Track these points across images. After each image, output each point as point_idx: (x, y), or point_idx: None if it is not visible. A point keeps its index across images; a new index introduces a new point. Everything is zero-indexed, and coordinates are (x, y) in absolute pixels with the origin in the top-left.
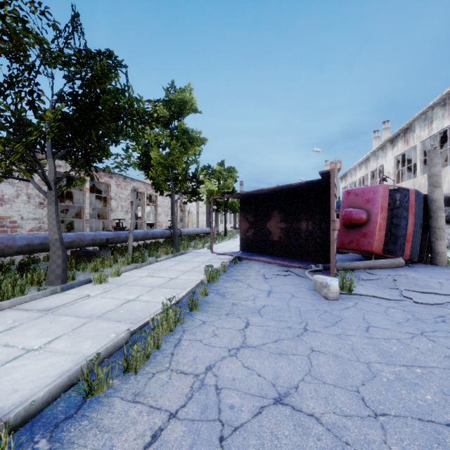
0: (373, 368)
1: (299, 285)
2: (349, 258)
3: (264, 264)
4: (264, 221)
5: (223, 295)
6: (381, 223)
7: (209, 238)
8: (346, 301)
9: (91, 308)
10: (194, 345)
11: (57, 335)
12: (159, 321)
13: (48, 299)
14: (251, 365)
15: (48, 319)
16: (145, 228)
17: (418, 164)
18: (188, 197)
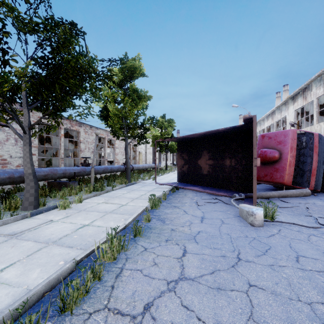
0: (318, 312)
1: (227, 212)
2: (263, 188)
3: (196, 193)
4: (195, 159)
5: (164, 221)
6: (291, 160)
7: (154, 172)
8: (270, 228)
9: (50, 232)
10: (134, 276)
11: (12, 261)
12: (104, 250)
13: (18, 223)
14: (190, 305)
15: (11, 244)
16: (106, 164)
17: (314, 115)
18: (137, 141)
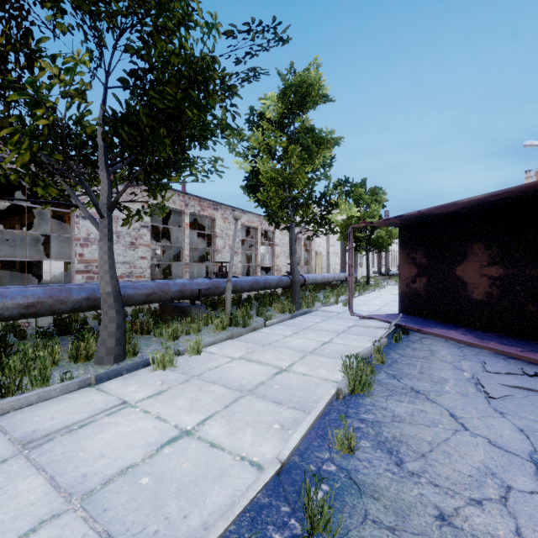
0: None
1: None
2: None
3: (459, 347)
4: (449, 264)
5: (397, 456)
6: None
7: (344, 288)
8: None
9: (100, 448)
10: None
11: None
12: None
13: (64, 401)
14: None
15: (1, 478)
16: (259, 274)
17: None
18: (313, 230)
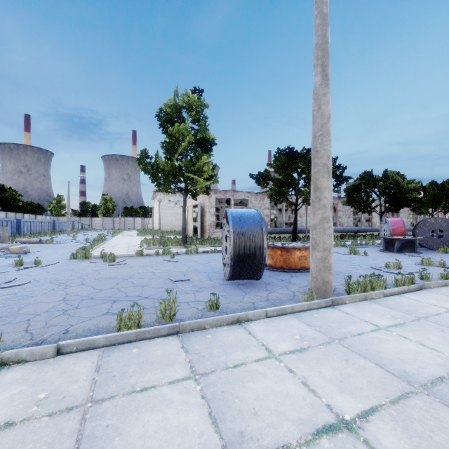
0: None
1: None
2: None
3: None
4: None
5: None
6: None
7: None
8: None
9: None
10: None
11: None
12: None
13: None
14: None
15: None
16: None
17: None
18: None
